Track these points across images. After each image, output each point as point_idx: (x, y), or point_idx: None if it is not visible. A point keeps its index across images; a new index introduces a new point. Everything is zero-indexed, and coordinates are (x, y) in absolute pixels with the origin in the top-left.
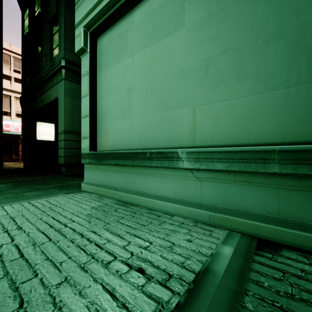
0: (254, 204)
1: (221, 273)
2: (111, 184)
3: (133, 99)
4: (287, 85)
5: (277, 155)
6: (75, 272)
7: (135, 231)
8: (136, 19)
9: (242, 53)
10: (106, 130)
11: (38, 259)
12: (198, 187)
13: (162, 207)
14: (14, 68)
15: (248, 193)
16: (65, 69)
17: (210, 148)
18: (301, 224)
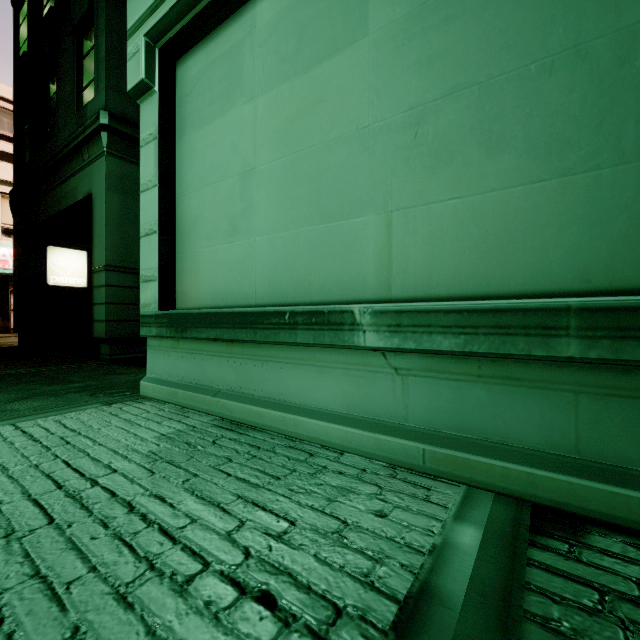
0: (522, 427)
1: (458, 600)
2: (207, 382)
3: (256, 196)
4: (594, 164)
5: (575, 318)
6: (101, 611)
7: (257, 494)
8: (261, 20)
9: (494, 94)
10: (195, 264)
11: (11, 575)
12: (397, 390)
13: (318, 433)
14: None
15: (510, 402)
16: (109, 133)
17: (426, 303)
18: (628, 472)
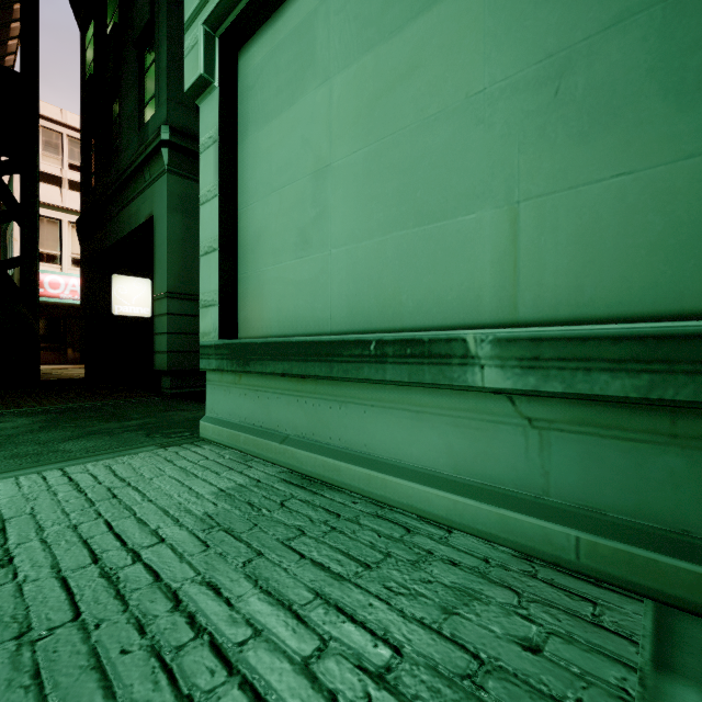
0: None
1: None
2: (273, 426)
3: (331, 199)
4: None
5: None
6: None
7: (341, 591)
8: None
9: (691, 12)
10: (259, 286)
11: None
12: (532, 450)
13: (414, 500)
14: (70, 162)
15: None
16: (170, 149)
17: (581, 326)
18: None
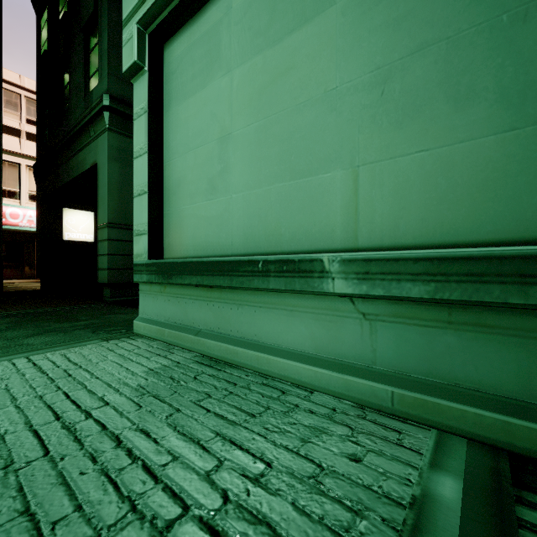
0: (496, 375)
1: None
2: (189, 323)
3: (232, 158)
4: None
5: None
6: None
7: (234, 431)
8: (236, 1)
9: (463, 48)
10: (179, 220)
11: (3, 510)
12: (365, 334)
13: (288, 372)
14: (27, 117)
15: (483, 350)
16: (110, 113)
17: (395, 251)
18: None
